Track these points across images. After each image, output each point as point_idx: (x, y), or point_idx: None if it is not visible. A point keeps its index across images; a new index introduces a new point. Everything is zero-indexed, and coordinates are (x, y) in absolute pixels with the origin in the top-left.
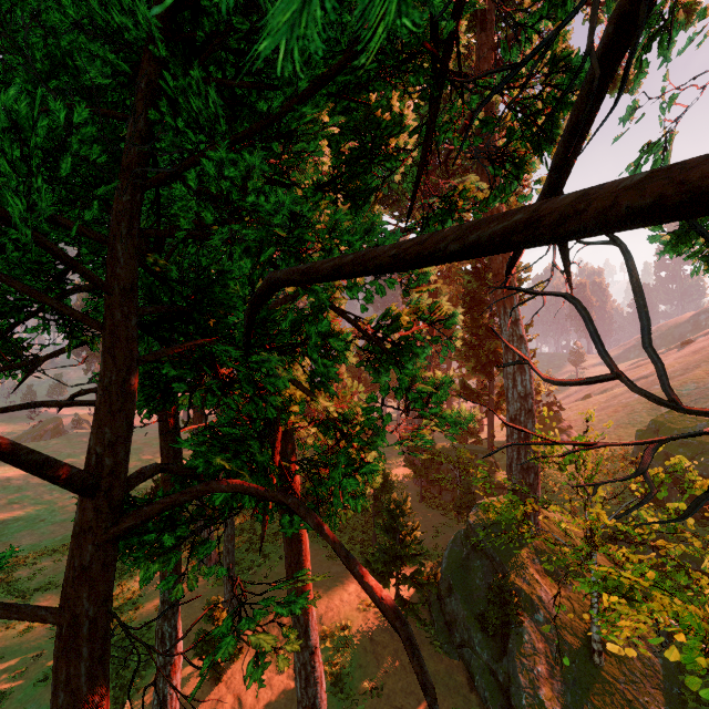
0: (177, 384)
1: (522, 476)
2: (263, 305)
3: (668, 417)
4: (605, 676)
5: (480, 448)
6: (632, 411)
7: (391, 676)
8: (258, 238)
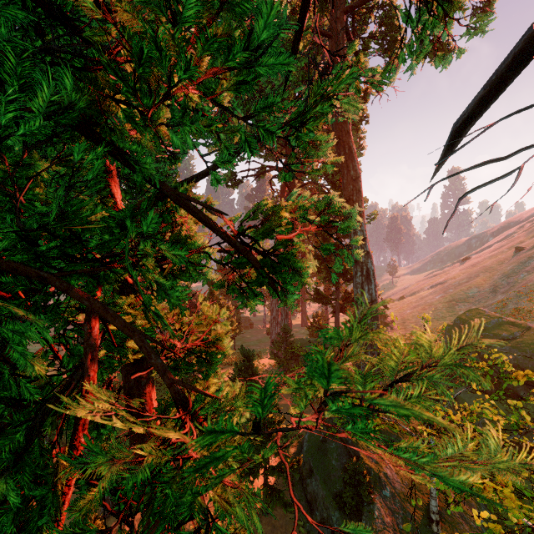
0: None
1: None
2: None
3: (469, 314)
4: None
5: None
6: (435, 309)
7: None
8: None
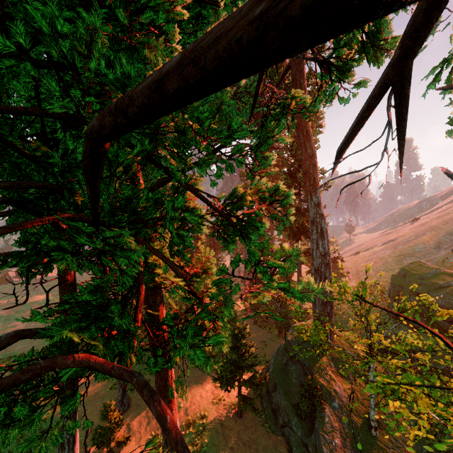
0: (56, 253)
1: (322, 308)
2: (98, 173)
3: (411, 266)
4: (379, 444)
5: None
6: (385, 262)
7: (235, 451)
8: None
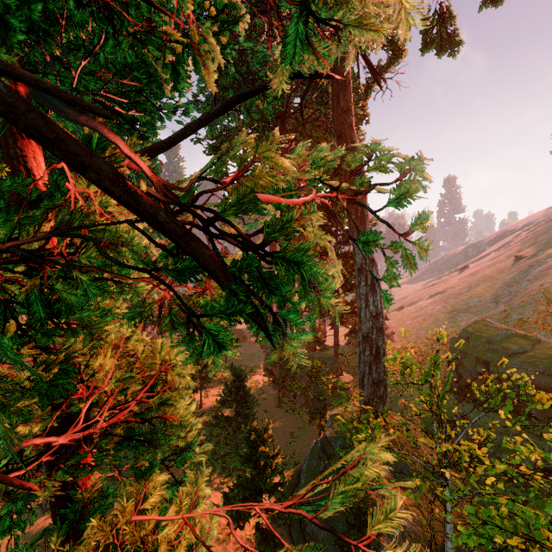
0: None
1: (373, 390)
2: None
3: (475, 326)
4: None
5: (327, 355)
6: (436, 319)
7: None
8: None
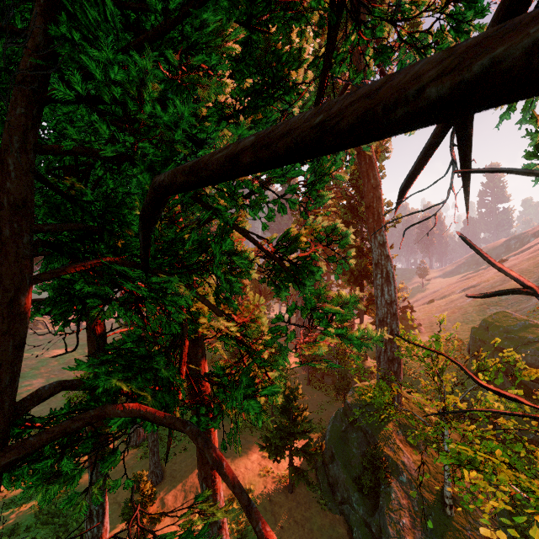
0: (92, 299)
1: (388, 366)
2: (155, 219)
3: (495, 317)
4: (455, 525)
5: None
6: (465, 312)
7: (286, 531)
8: (160, 157)
